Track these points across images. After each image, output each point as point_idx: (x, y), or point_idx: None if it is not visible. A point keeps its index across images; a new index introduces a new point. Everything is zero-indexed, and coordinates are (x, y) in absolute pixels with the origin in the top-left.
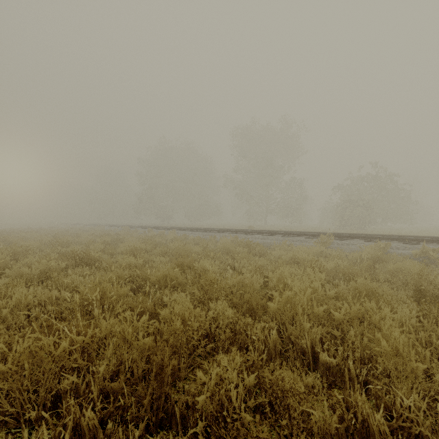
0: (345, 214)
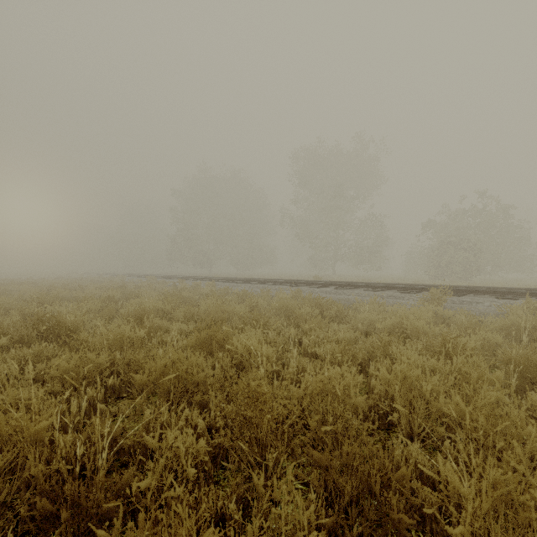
0: (443, 260)
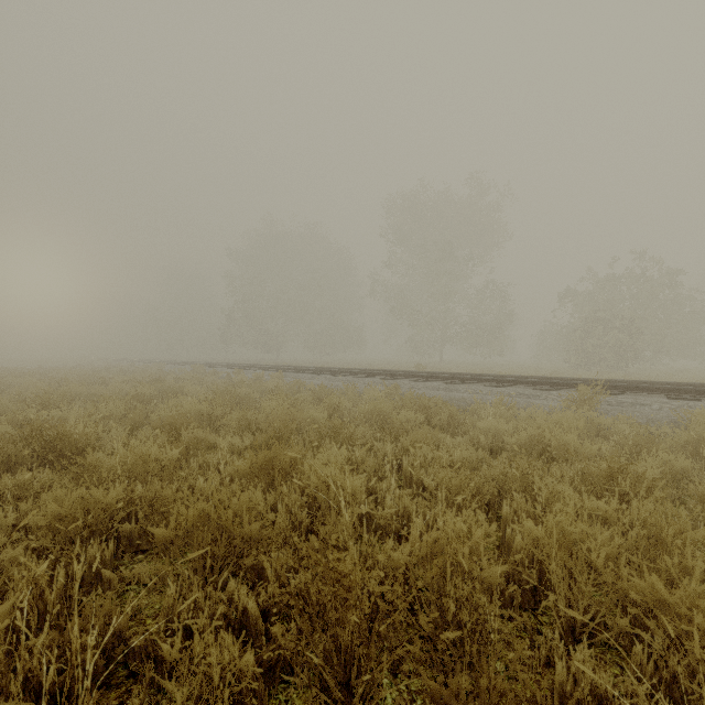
0: (588, 343)
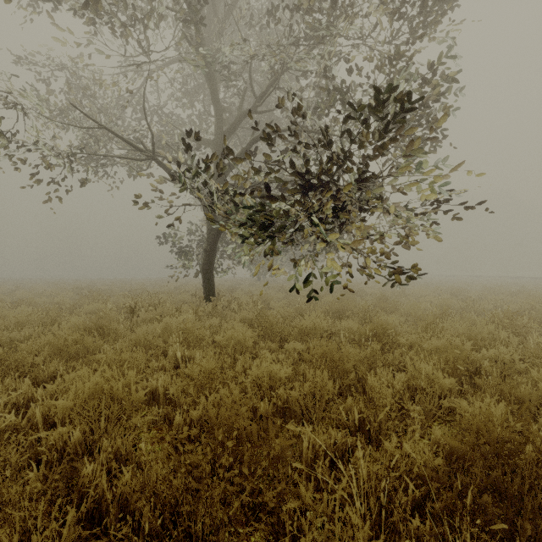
0: None
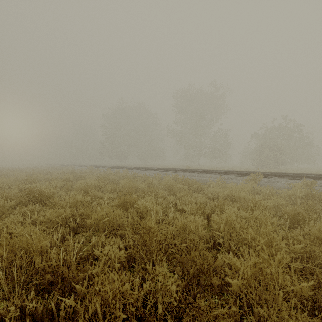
0: (262, 156)
